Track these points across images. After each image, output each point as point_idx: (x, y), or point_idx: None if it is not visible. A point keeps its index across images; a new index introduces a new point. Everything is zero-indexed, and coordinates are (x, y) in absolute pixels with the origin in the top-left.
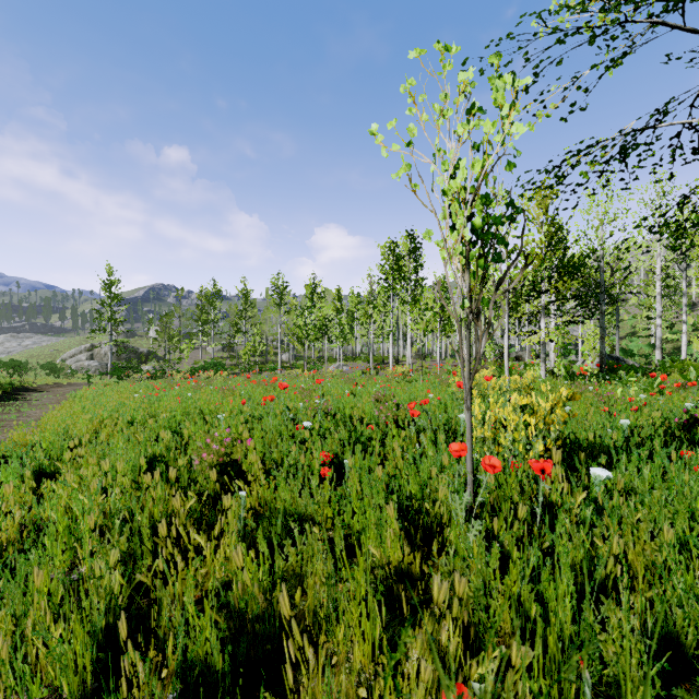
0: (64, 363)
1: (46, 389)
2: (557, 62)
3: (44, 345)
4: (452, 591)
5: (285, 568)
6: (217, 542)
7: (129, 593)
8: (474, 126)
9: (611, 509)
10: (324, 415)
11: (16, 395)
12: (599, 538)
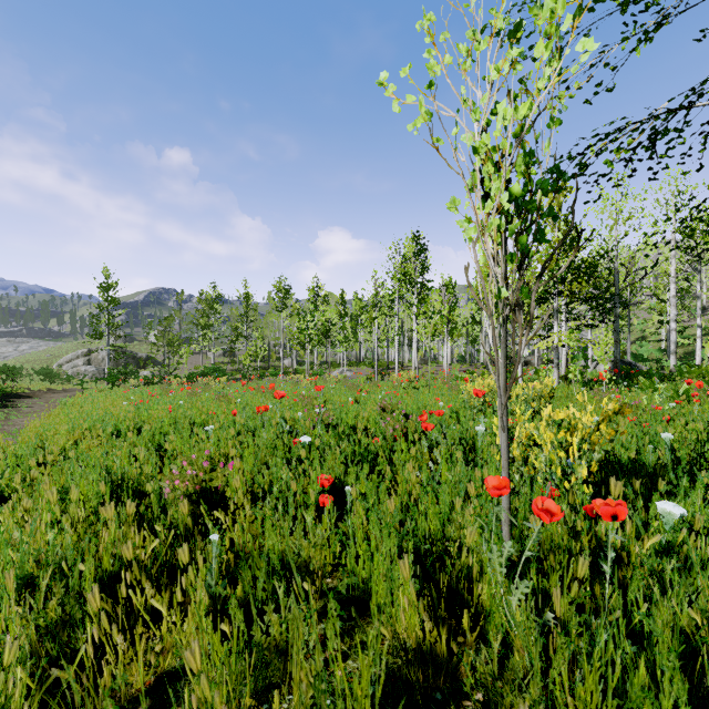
0: (61, 368)
1: (39, 395)
2: (584, 34)
3: (41, 350)
4: (499, 698)
5: (265, 647)
6: (184, 598)
7: (40, 696)
8: (519, 52)
9: (684, 555)
10: (326, 426)
11: (6, 402)
12: (694, 611)
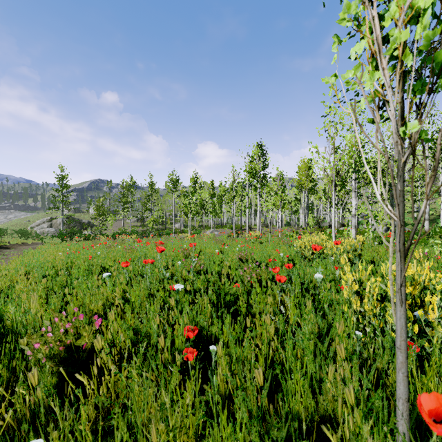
0: (33, 229)
1: (14, 247)
2: None
3: (21, 218)
4: None
5: None
6: None
7: None
8: None
9: None
10: (198, 272)
11: None
12: None
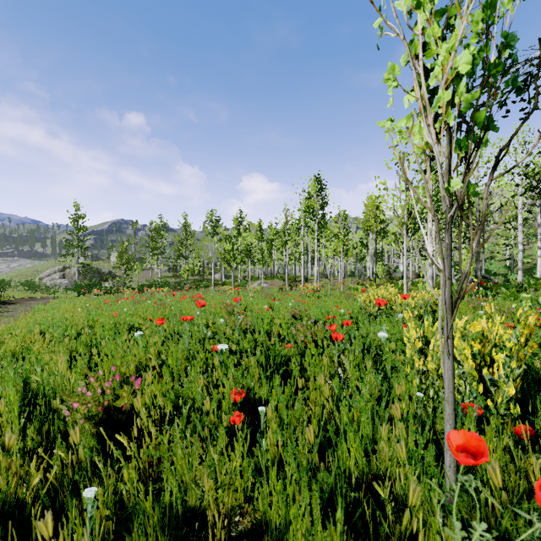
0: (42, 281)
1: (20, 302)
2: None
3: (27, 267)
4: None
5: None
6: None
7: None
8: None
9: None
10: (244, 331)
11: None
12: None
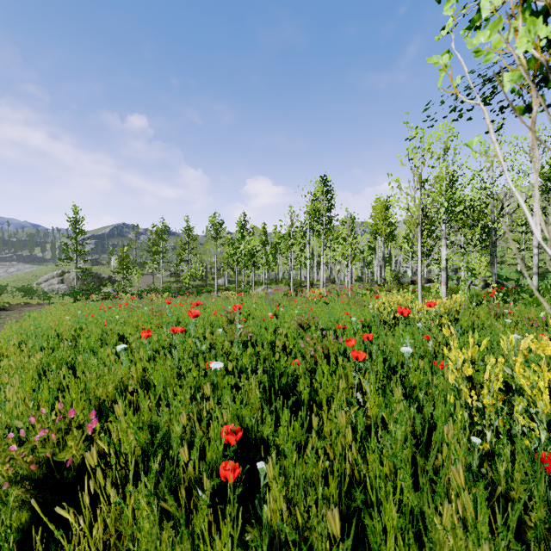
0: (39, 286)
1: (15, 308)
2: None
3: (25, 272)
4: None
5: None
6: None
7: None
8: None
9: None
10: (245, 343)
11: None
12: None
